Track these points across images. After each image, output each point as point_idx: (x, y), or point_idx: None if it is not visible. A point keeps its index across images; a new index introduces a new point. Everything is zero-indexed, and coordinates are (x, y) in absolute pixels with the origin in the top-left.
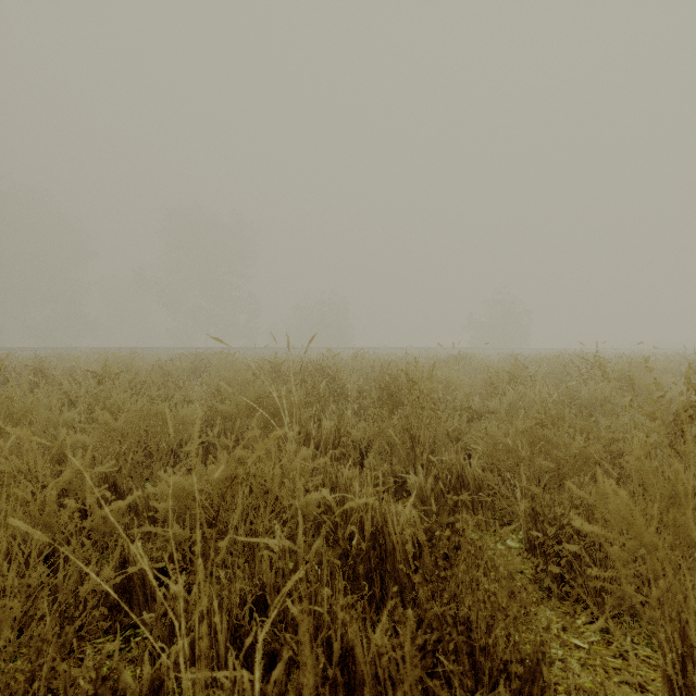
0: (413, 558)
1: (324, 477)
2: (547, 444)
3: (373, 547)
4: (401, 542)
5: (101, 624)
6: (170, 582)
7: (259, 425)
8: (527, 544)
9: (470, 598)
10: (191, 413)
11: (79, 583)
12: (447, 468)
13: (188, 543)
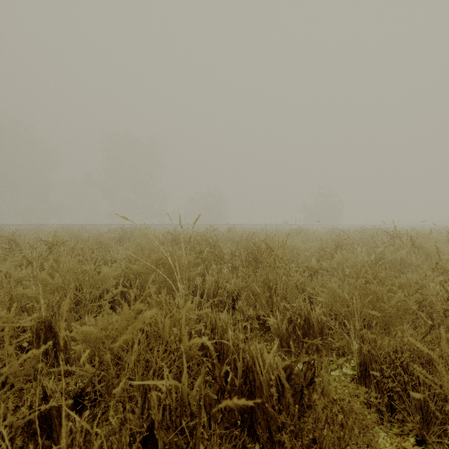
0: (277, 396)
1: (206, 321)
2: (374, 296)
3: (244, 383)
4: (267, 383)
5: (24, 448)
6: (76, 418)
7: (160, 280)
8: (360, 372)
9: (333, 448)
10: (113, 271)
11: (5, 415)
12: (297, 312)
13: (97, 379)
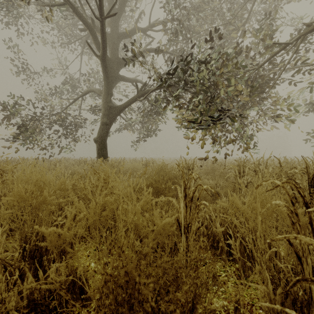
0: None
1: None
2: None
3: None
4: None
5: None
6: None
7: None
8: None
9: None
10: None
11: None
12: None
13: None
